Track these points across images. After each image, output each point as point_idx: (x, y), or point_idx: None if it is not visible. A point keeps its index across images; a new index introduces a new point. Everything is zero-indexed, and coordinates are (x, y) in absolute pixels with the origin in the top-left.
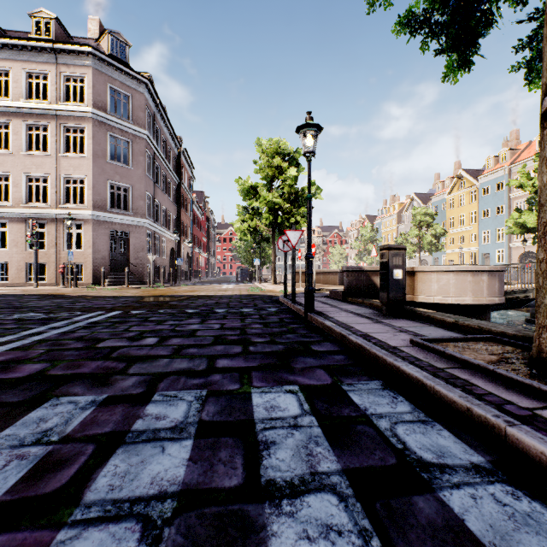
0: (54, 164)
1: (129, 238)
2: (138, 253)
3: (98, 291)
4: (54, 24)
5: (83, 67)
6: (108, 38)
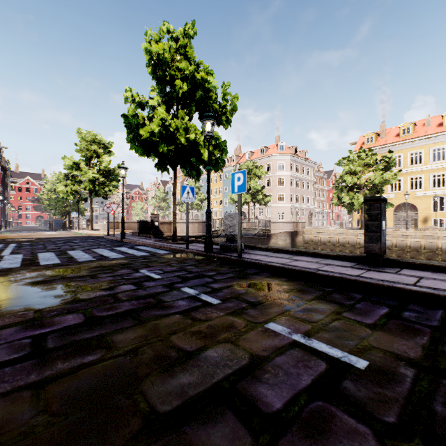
0: None
1: None
2: None
3: None
4: None
5: None
6: None
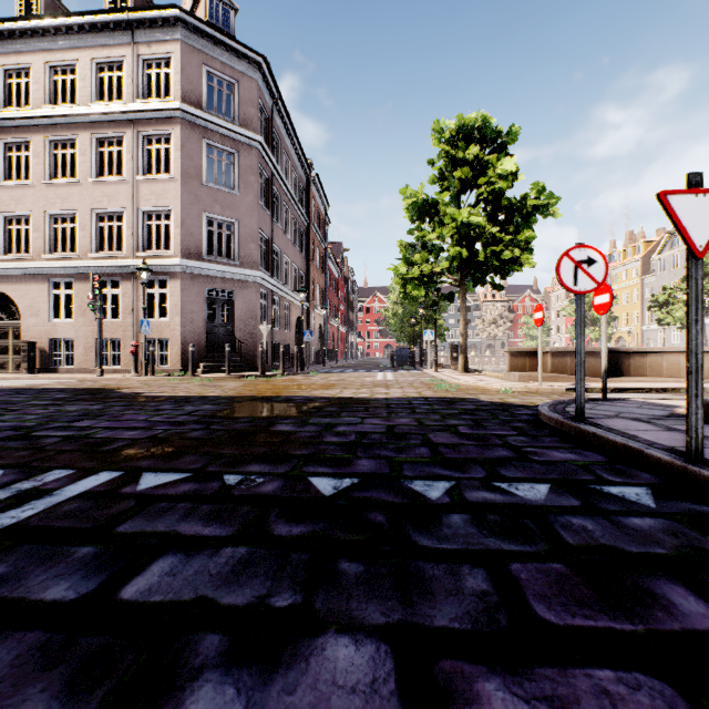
0: (130, 193)
1: (234, 300)
2: (247, 323)
3: (180, 382)
4: None
5: (168, 42)
6: None
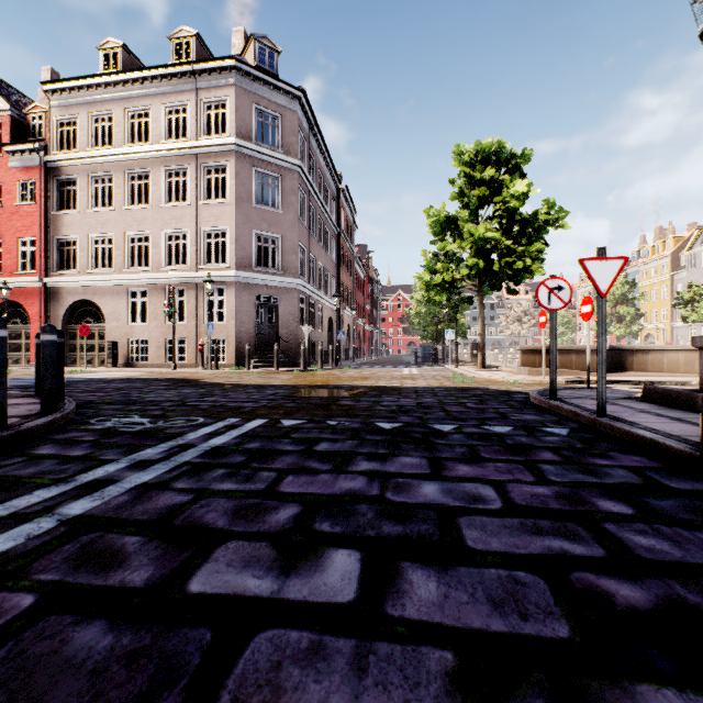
0: (194, 216)
1: (278, 304)
2: (289, 325)
3: (241, 375)
4: (194, 42)
5: (225, 87)
6: (253, 47)
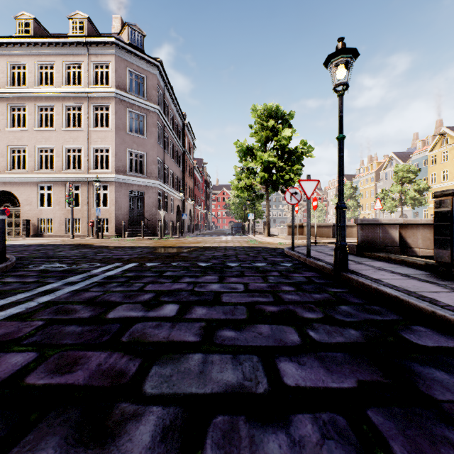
0: (86, 137)
1: (144, 196)
2: (151, 209)
3: (119, 241)
4: (86, 23)
5: (108, 55)
6: (127, 30)
